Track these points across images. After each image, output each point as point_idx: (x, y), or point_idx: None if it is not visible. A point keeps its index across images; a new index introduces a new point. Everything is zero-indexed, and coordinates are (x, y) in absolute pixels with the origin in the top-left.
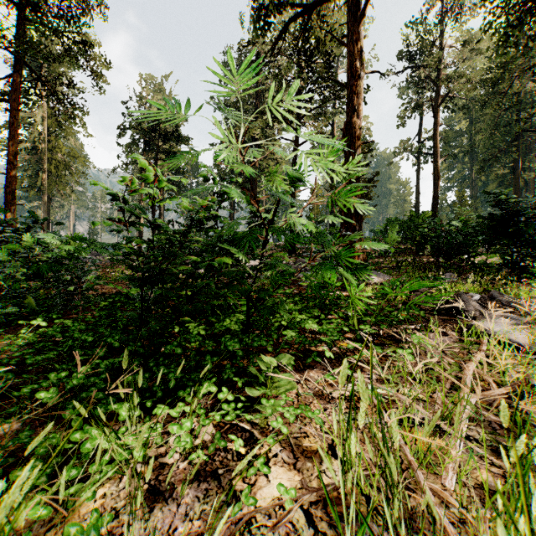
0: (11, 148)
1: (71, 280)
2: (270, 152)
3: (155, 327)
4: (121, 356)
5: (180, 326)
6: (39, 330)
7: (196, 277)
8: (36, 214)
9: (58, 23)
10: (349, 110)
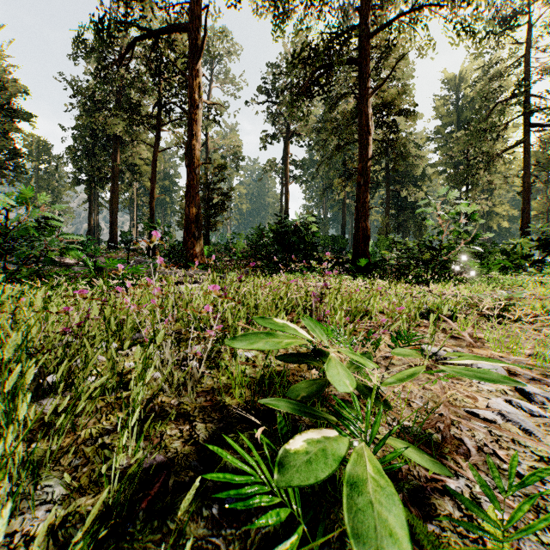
0: None
1: None
2: (136, 151)
3: None
4: None
5: None
6: None
7: None
8: None
9: None
10: (190, 134)
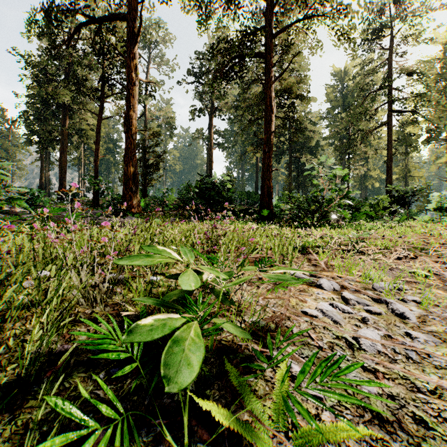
0: None
1: None
2: (83, 118)
3: None
4: None
5: None
6: None
7: None
8: None
9: None
10: (128, 106)
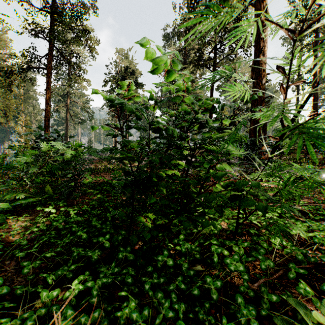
0: (47, 95)
1: (73, 177)
2: None
3: (146, 236)
4: (112, 264)
5: (167, 230)
6: (50, 216)
7: (186, 182)
8: (57, 131)
9: (71, 22)
10: (257, 51)
